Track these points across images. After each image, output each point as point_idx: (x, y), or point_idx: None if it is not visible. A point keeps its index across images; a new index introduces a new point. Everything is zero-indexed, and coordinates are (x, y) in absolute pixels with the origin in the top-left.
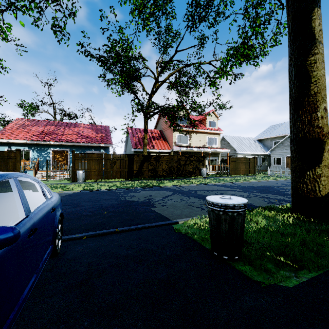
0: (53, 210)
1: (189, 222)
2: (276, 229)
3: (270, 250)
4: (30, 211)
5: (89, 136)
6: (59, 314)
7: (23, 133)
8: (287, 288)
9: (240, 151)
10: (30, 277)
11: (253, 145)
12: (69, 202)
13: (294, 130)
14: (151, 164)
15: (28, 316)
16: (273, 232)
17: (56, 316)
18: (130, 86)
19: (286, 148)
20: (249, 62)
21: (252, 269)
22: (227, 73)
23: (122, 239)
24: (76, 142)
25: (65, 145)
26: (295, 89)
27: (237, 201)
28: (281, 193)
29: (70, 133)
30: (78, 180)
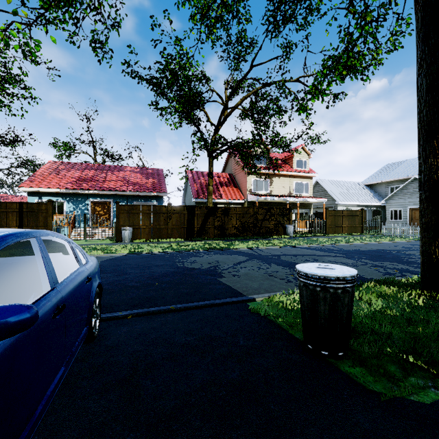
0: (88, 280)
1: (271, 299)
2: (398, 313)
3: (391, 344)
4: (57, 282)
5: (137, 183)
6: (93, 423)
7: (56, 180)
8: (421, 404)
9: (342, 201)
10: (55, 371)
11: (359, 193)
12: (112, 268)
13: (426, 170)
14: (218, 219)
15: (53, 424)
16: (395, 318)
17: (90, 426)
18: (190, 115)
19: (409, 197)
20: (354, 76)
21: (366, 372)
22: (323, 92)
23: (179, 321)
24: (121, 191)
25: (107, 195)
26: (427, 109)
27: (342, 272)
28: (404, 260)
29: (113, 179)
30: (124, 240)
